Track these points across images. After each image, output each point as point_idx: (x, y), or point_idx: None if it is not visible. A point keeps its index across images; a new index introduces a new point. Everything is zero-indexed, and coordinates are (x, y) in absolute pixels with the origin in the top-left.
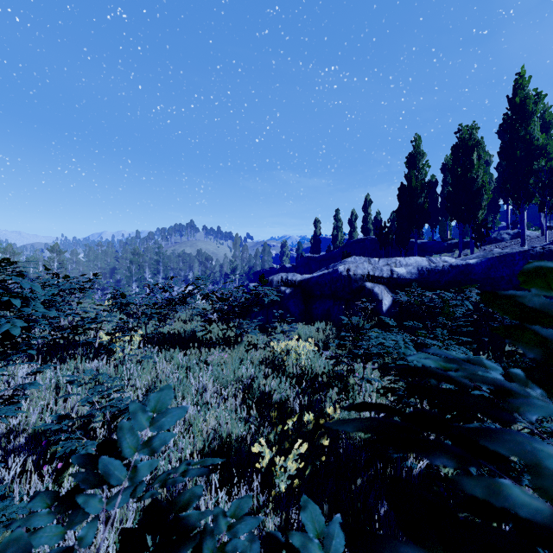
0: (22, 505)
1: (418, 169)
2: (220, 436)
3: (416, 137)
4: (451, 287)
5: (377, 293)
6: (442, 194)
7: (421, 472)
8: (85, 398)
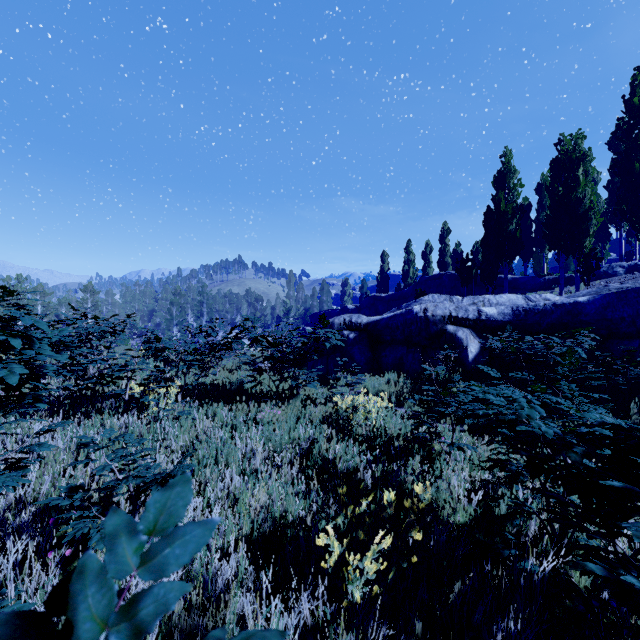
0: (17, 606)
1: (508, 190)
2: (273, 516)
3: (506, 151)
4: (555, 331)
5: (461, 338)
6: (537, 220)
7: (544, 577)
8: (101, 466)
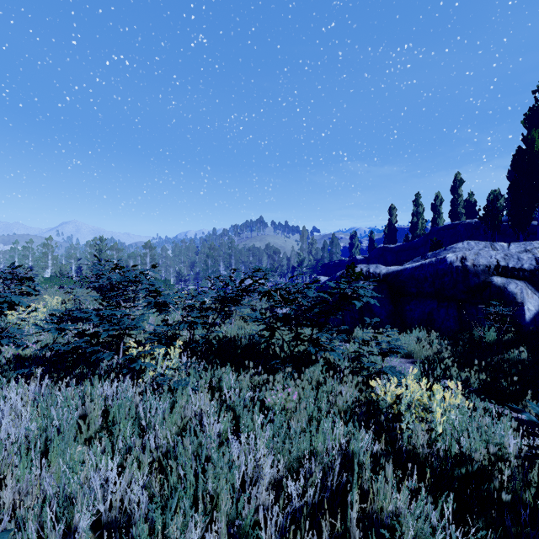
0: None
1: None
2: None
3: None
4: None
5: (512, 292)
6: None
7: None
8: None
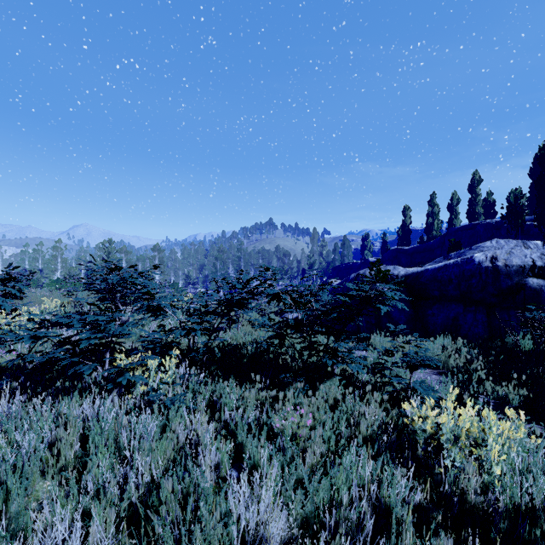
0: None
1: None
2: None
3: None
4: None
5: None
6: None
7: None
8: None
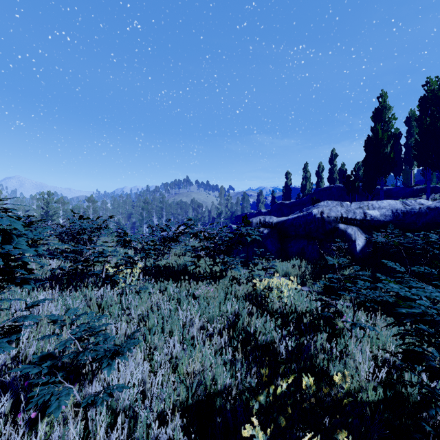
0: None
1: (384, 122)
2: (205, 382)
3: (382, 93)
4: (429, 228)
5: (350, 234)
6: (406, 145)
7: None
8: (63, 341)
